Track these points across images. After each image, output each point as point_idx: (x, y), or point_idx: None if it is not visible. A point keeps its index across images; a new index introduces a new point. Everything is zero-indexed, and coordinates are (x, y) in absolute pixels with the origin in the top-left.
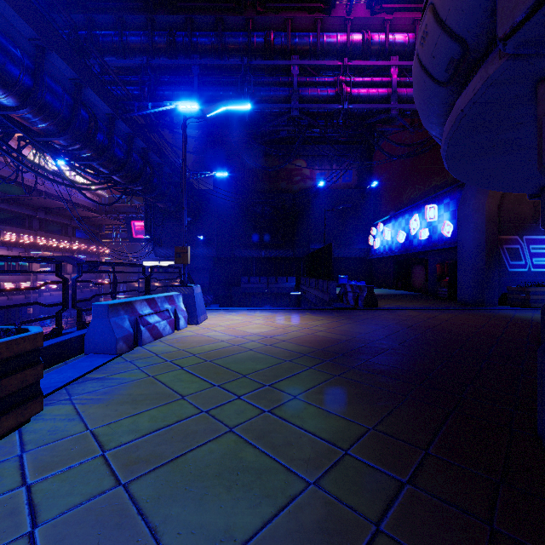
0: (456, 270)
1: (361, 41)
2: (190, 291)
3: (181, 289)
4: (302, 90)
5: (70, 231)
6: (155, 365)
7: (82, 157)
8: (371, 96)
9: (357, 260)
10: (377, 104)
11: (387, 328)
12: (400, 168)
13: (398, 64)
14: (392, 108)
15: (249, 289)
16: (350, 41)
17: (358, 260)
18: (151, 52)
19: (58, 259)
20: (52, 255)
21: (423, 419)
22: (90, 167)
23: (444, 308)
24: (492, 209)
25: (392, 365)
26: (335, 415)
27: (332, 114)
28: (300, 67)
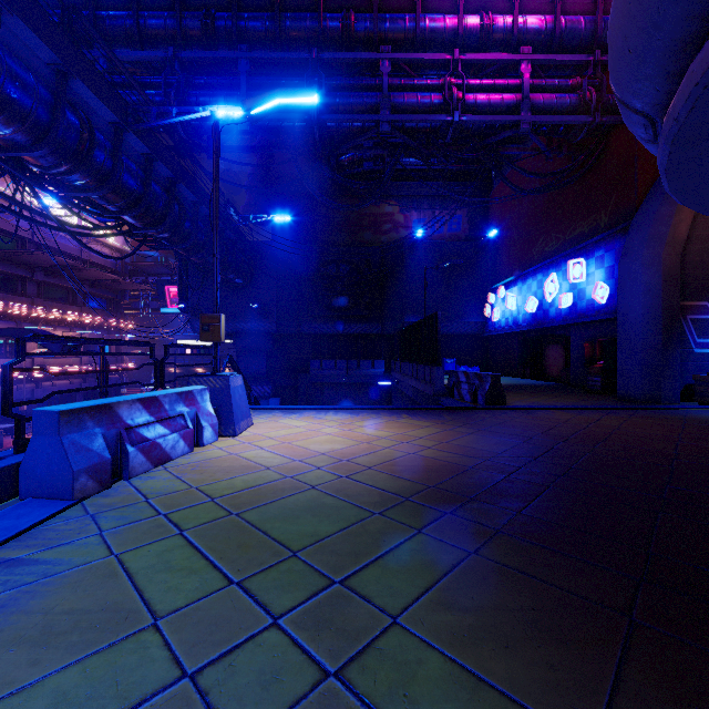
0: (613, 351)
1: (479, 26)
2: (223, 384)
3: (210, 380)
4: (395, 96)
5: (80, 298)
6: (133, 525)
7: (74, 185)
8: (493, 104)
9: (468, 337)
10: (502, 115)
11: (531, 442)
12: (529, 210)
13: (531, 58)
14: (523, 121)
15: (322, 378)
16: (463, 25)
17: (469, 337)
18: (179, 40)
19: (14, 333)
20: (54, 330)
21: (706, 706)
22: (90, 203)
23: (604, 407)
24: (672, 263)
25: (568, 525)
26: (491, 688)
27: (437, 130)
28: (391, 64)
